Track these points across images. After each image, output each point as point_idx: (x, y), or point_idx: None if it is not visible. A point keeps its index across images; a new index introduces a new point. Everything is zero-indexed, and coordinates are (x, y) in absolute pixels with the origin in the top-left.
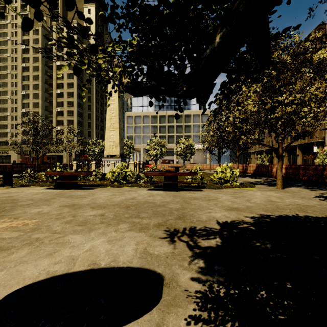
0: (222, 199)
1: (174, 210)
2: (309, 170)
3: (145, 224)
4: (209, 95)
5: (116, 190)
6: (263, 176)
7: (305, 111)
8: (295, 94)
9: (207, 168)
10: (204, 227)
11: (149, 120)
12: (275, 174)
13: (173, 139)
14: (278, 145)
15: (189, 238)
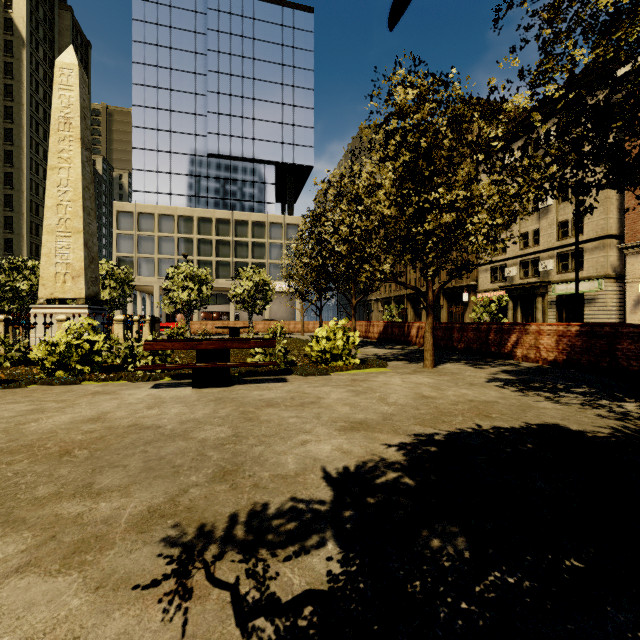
0: (330, 399)
1: (213, 446)
2: (468, 331)
3: (99, 523)
4: (300, 188)
5: (55, 393)
6: (396, 342)
7: (474, 223)
8: (457, 190)
9: (296, 330)
10: (291, 499)
11: (174, 226)
12: (415, 339)
13: (229, 270)
14: (427, 286)
15: (243, 565)
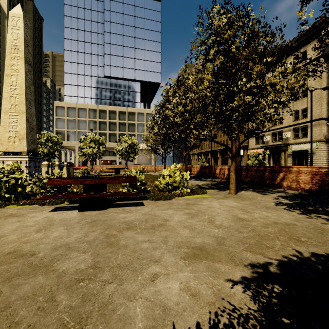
0: (174, 221)
1: (67, 284)
2: (251, 171)
3: None
4: (153, 95)
5: None
6: (207, 177)
7: (267, 101)
8: (254, 81)
9: (151, 170)
10: None
11: (86, 114)
12: (218, 175)
13: (116, 138)
14: (232, 143)
15: None
